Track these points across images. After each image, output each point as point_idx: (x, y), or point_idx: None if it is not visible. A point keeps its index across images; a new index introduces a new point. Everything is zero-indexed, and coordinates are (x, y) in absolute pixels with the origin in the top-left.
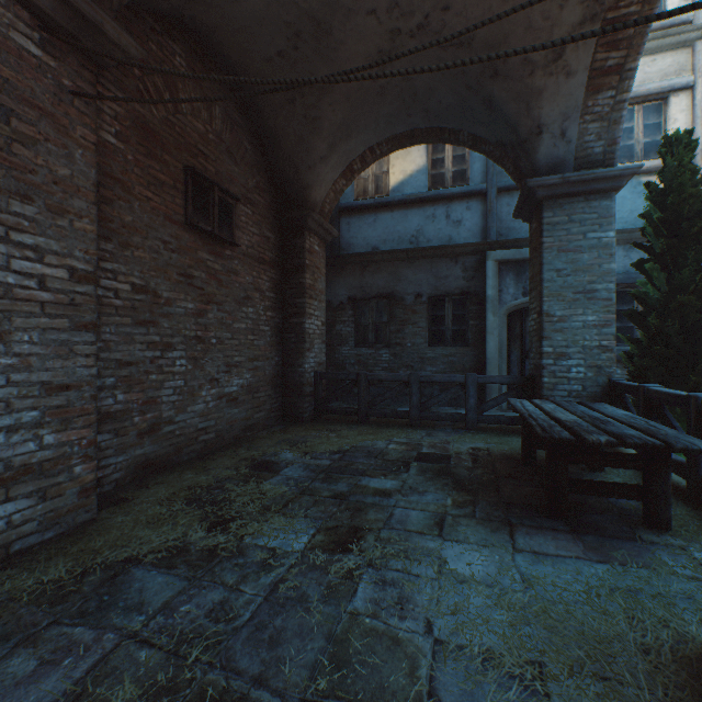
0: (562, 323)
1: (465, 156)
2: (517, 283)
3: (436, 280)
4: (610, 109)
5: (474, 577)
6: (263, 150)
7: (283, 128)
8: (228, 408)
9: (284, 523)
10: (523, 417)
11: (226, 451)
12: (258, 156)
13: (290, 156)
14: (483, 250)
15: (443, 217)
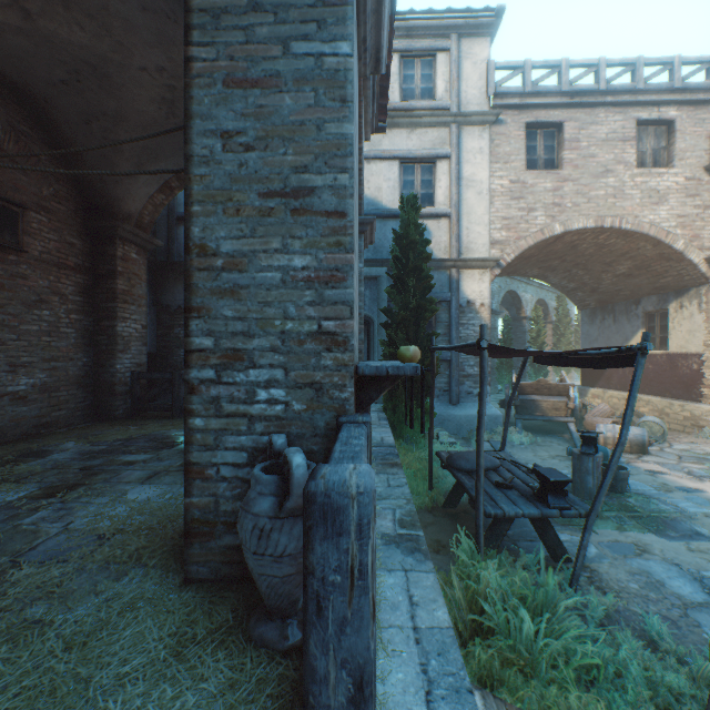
0: None
1: None
2: None
3: None
4: None
5: (137, 499)
6: (66, 160)
7: (84, 144)
8: (13, 406)
9: (12, 487)
10: None
11: (4, 445)
12: (58, 165)
13: (95, 169)
14: None
15: None
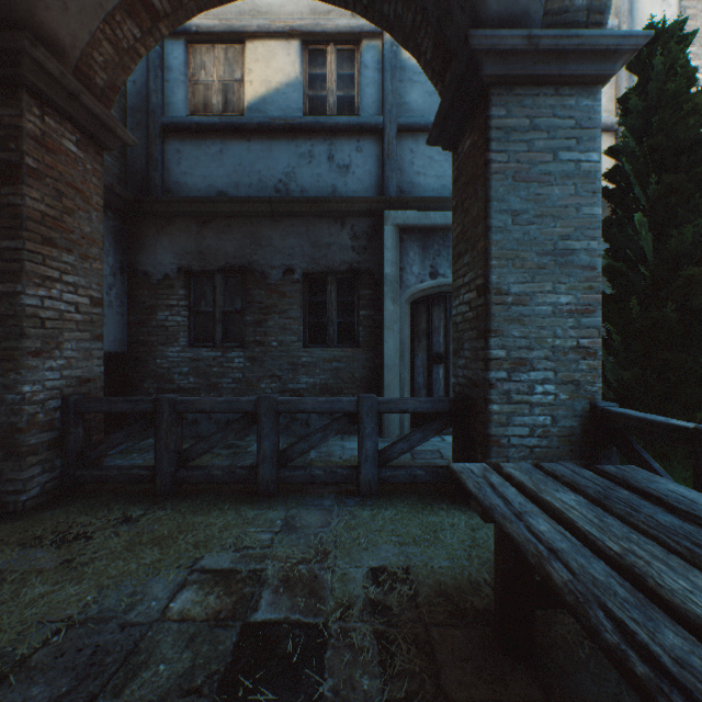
0: (521, 305)
1: (355, 75)
2: (423, 259)
3: (314, 249)
4: None
5: None
6: None
7: None
8: None
9: None
10: (620, 661)
11: None
12: None
13: None
14: (379, 210)
15: (325, 158)
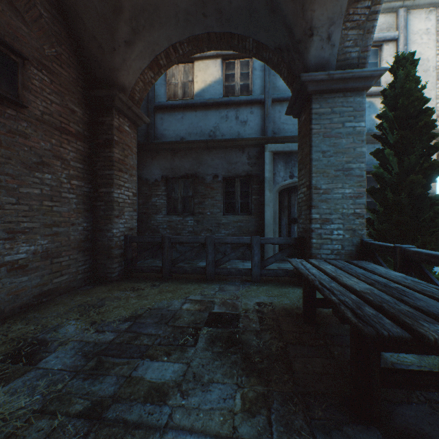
0: (326, 194)
1: (249, 74)
2: (286, 169)
3: (228, 165)
4: (366, 18)
5: None
6: (67, 26)
7: (84, 4)
8: (11, 277)
9: None
10: (316, 286)
11: None
12: (59, 28)
13: (94, 35)
14: (262, 144)
15: (234, 118)
